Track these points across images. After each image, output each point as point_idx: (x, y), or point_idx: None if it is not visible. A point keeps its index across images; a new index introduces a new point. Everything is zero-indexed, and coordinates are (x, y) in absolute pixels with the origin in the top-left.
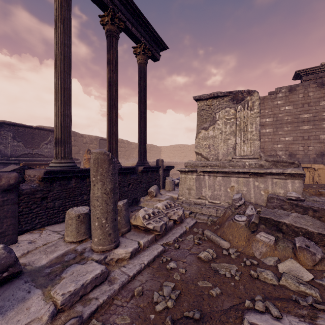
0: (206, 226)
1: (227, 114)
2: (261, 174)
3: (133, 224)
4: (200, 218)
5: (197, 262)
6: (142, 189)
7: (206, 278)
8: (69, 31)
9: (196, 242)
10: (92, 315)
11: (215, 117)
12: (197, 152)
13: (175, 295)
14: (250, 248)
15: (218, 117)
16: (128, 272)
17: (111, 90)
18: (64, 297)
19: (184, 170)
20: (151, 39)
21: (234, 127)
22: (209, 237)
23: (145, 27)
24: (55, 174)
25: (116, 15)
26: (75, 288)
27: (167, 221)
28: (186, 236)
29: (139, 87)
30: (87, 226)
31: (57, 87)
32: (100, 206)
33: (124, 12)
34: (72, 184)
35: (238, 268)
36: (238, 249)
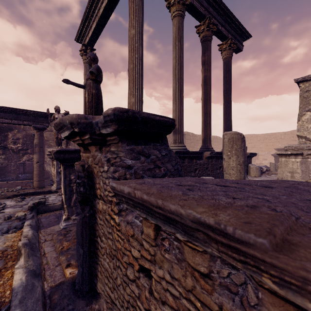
0: None
1: None
2: None
3: None
4: None
5: None
6: None
7: None
8: (183, 46)
9: None
10: None
11: None
12: (299, 135)
13: None
14: None
15: None
16: None
17: (206, 86)
18: None
19: (285, 154)
20: (236, 33)
21: None
22: None
23: (231, 23)
24: (179, 154)
25: (210, 22)
26: None
27: None
28: None
29: (225, 80)
30: None
31: (175, 90)
32: (235, 174)
33: (215, 16)
34: (185, 162)
35: None
36: None
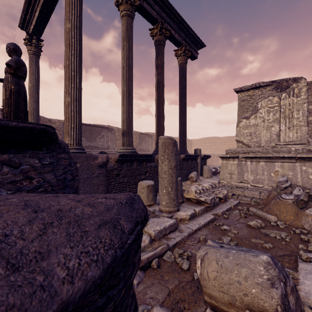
0: (250, 206)
1: (270, 103)
2: (310, 158)
3: (186, 197)
4: (243, 199)
5: (247, 228)
6: (183, 174)
7: (258, 237)
8: (131, 47)
9: (243, 216)
10: (173, 247)
11: (256, 106)
12: (238, 140)
13: (234, 243)
14: (298, 221)
15: (260, 106)
16: (191, 227)
17: (159, 90)
18: (155, 232)
19: (225, 157)
20: (190, 40)
21: (278, 115)
22: (255, 213)
23: (185, 31)
24: (125, 157)
25: (163, 27)
26: (160, 229)
27: (215, 196)
28: (231, 211)
29: (180, 84)
30: (153, 194)
31: (123, 91)
32: (167, 178)
33: (169, 22)
34: (134, 166)
35: (287, 234)
36: (286, 222)
